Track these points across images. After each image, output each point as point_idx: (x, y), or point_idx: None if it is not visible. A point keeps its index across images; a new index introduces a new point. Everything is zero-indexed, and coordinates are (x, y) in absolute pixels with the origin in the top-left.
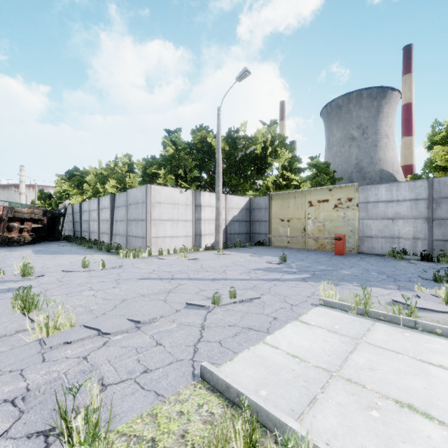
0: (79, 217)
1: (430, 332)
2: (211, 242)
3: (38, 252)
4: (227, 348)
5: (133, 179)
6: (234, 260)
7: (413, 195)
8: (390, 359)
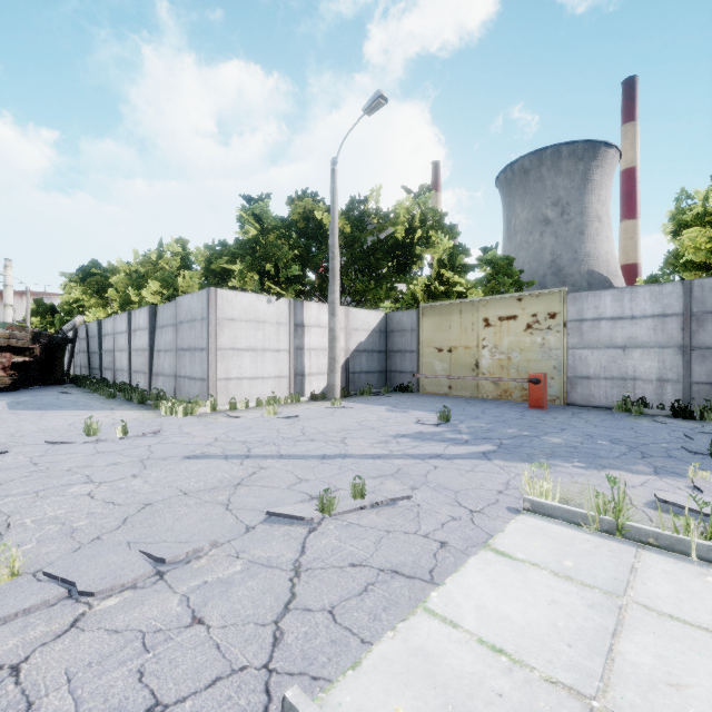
0: (98, 344)
1: None
2: (322, 387)
3: (16, 405)
4: (346, 628)
5: (190, 281)
6: (360, 418)
7: (658, 308)
8: (703, 652)
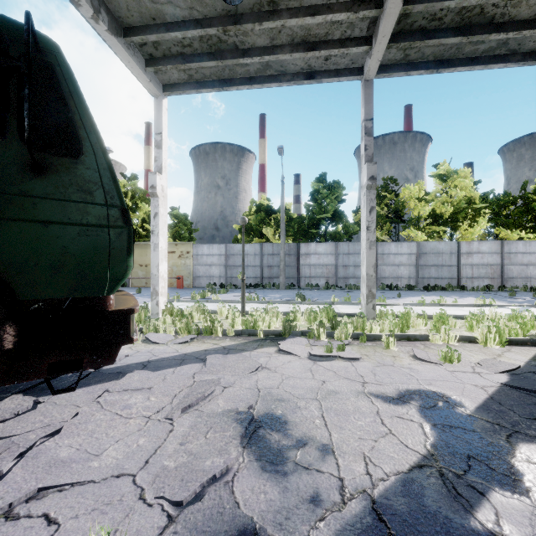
0: None
1: (182, 302)
2: None
3: None
4: None
5: None
6: None
7: (219, 252)
8: None
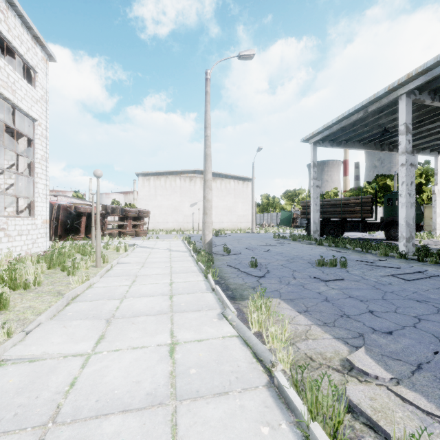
0: None
1: None
2: None
3: None
4: None
5: None
6: None
7: None
8: None
